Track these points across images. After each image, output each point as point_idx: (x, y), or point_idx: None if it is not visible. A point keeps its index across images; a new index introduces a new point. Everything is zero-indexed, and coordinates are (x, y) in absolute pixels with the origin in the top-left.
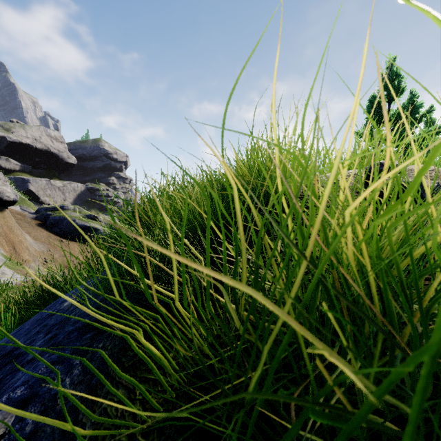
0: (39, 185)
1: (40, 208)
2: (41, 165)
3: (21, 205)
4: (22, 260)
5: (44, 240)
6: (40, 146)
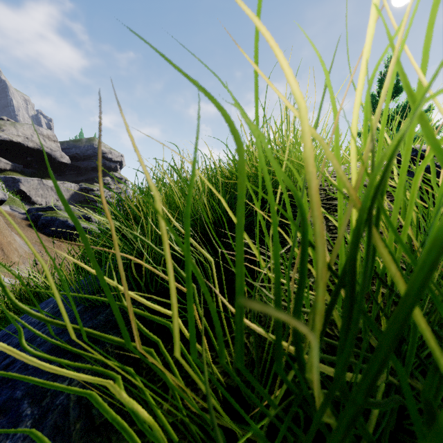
0: (31, 185)
1: (31, 208)
2: (33, 165)
3: (11, 205)
4: (10, 262)
5: (35, 242)
6: (32, 145)
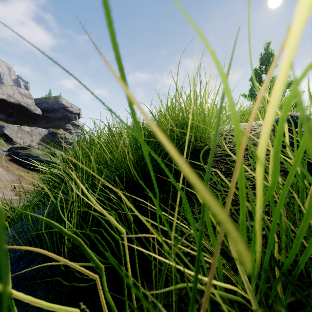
0: (12, 130)
1: (12, 147)
2: (14, 115)
3: None
4: None
5: (14, 172)
6: (13, 101)
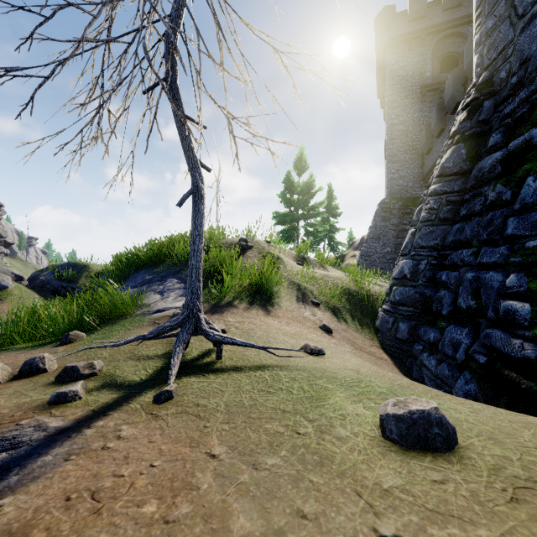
0: None
1: None
2: None
3: None
4: None
5: None
6: None
